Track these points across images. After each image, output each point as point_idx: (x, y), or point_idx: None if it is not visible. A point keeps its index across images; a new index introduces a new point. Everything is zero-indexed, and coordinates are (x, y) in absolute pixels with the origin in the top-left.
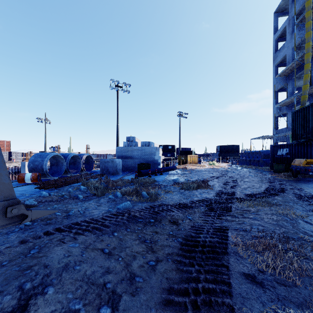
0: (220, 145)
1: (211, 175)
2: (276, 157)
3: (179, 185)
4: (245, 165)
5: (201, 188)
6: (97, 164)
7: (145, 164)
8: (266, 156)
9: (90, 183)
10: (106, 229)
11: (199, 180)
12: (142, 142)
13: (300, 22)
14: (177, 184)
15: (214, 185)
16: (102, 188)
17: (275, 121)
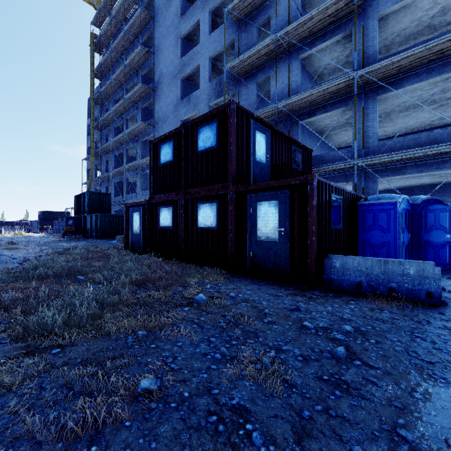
0: (43, 211)
1: None
2: (68, 226)
3: None
4: (54, 233)
5: None
6: None
7: None
8: None
9: None
10: None
11: None
12: None
13: (94, 129)
14: None
15: None
16: None
17: None
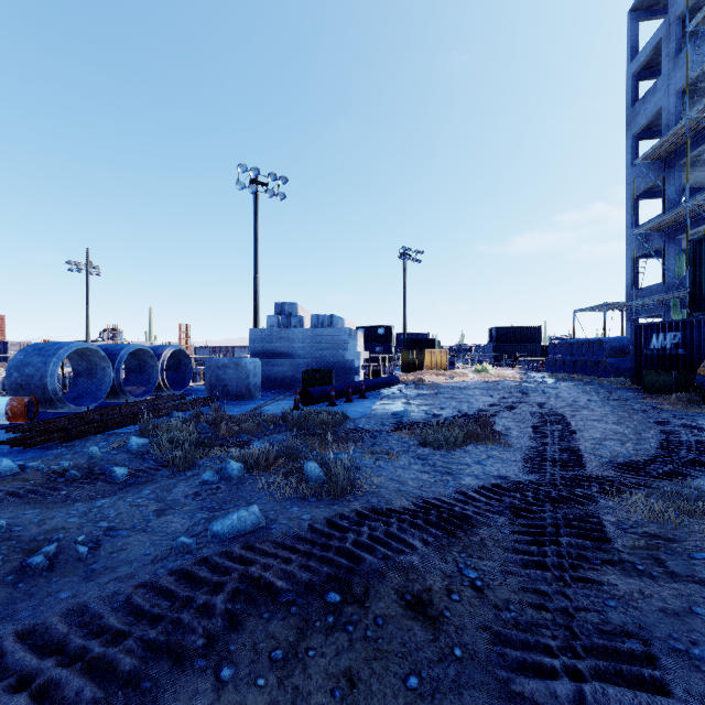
0: (497, 328)
1: (489, 401)
2: (647, 353)
3: (413, 430)
4: (562, 373)
5: (475, 441)
6: (201, 371)
7: (323, 371)
8: (617, 351)
9: (164, 425)
10: (111, 698)
11: (463, 414)
12: (314, 316)
13: (700, 26)
14: (406, 429)
15: (508, 431)
16: (196, 443)
17: (633, 267)
